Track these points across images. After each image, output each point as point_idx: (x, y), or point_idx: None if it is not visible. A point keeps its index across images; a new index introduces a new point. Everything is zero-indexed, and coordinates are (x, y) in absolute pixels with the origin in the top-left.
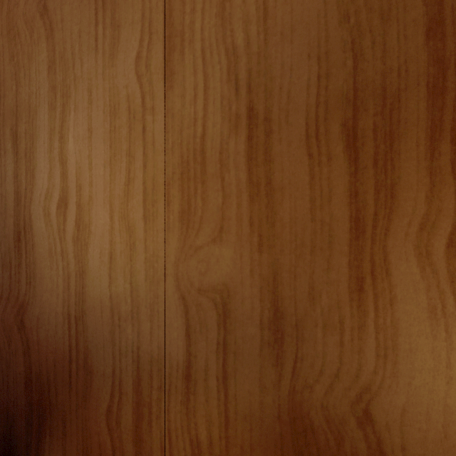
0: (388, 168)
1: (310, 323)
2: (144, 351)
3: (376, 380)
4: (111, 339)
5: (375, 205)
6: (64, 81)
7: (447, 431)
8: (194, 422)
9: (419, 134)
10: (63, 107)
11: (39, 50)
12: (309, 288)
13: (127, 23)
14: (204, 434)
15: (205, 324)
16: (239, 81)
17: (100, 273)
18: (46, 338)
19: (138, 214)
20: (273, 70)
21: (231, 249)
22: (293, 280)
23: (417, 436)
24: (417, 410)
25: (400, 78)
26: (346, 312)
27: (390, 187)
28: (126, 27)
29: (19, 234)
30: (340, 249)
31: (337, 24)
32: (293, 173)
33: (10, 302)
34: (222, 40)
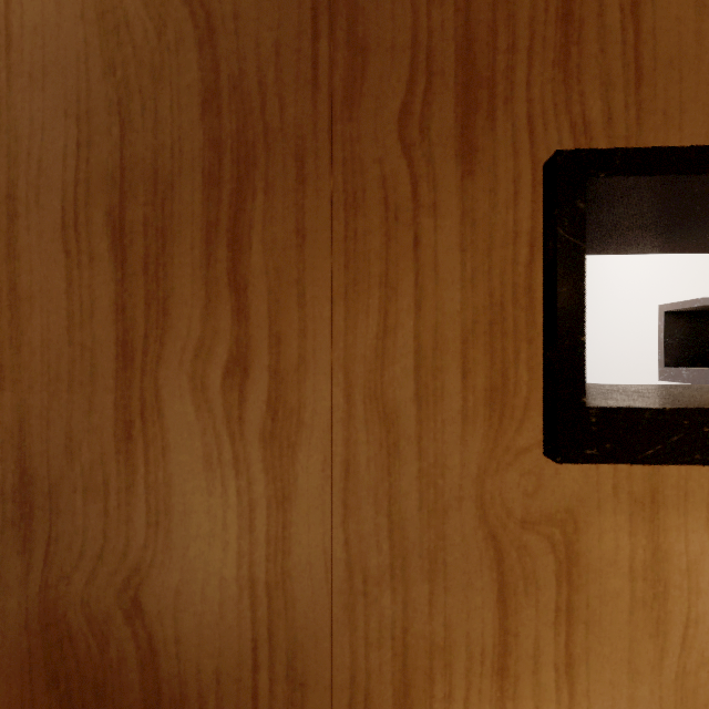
0: (161, 276)
1: (67, 487)
2: None
3: (147, 556)
4: None
5: (146, 324)
6: None
7: (223, 610)
8: None
9: (194, 234)
10: None
11: None
12: (66, 438)
13: None
14: None
15: None
16: None
17: None
18: None
19: None
20: (19, 126)
21: None
22: (46, 428)
23: (192, 622)
24: (193, 588)
25: (173, 158)
26: (112, 469)
27: (163, 301)
28: None
29: None
30: (104, 383)
31: (101, 75)
32: (46, 277)
33: None
34: None
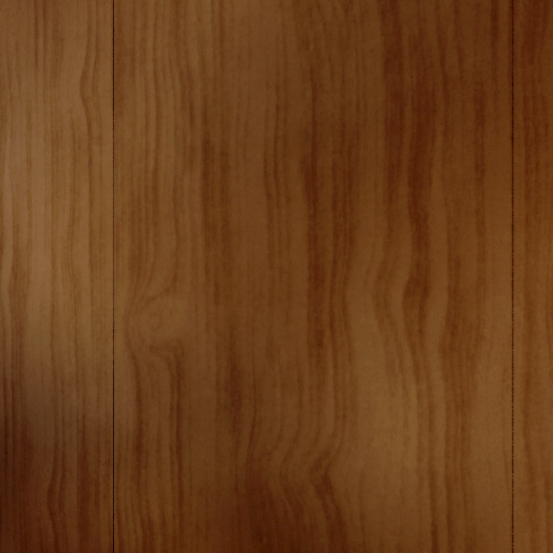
0: (347, 211)
1: (268, 382)
2: (90, 420)
3: (335, 443)
4: (53, 407)
5: (334, 251)
6: None
7: (404, 495)
8: (146, 499)
9: (377, 174)
10: None
11: None
12: (268, 343)
13: (71, 37)
14: (156, 513)
15: (158, 387)
16: (194, 110)
17: (40, 330)
18: None
19: (84, 260)
20: (230, 98)
21: (186, 300)
22: (251, 335)
23: (375, 502)
24: (376, 474)
25: (358, 112)
26: (305, 369)
27: (349, 232)
28: (70, 41)
29: None
30: (299, 299)
31: (296, 50)
32: (251, 215)
33: None
34: (176, 62)
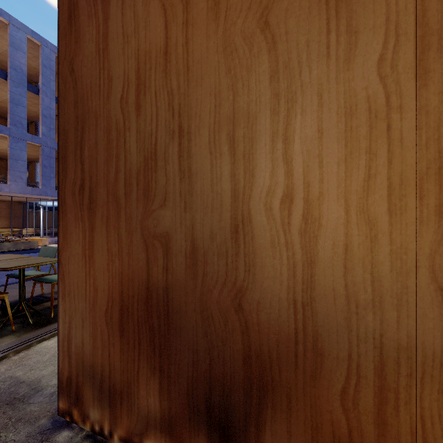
0: None
1: None
2: (388, 339)
3: None
4: (346, 325)
5: None
6: (289, 88)
7: None
8: None
9: None
10: (288, 112)
11: (259, 62)
12: None
13: (366, 29)
14: None
15: None
16: None
17: (332, 264)
18: (268, 321)
19: (381, 208)
20: None
21: None
22: None
23: None
24: None
25: None
26: None
27: None
28: (365, 32)
29: (236, 226)
30: None
31: None
32: None
33: (226, 287)
34: None
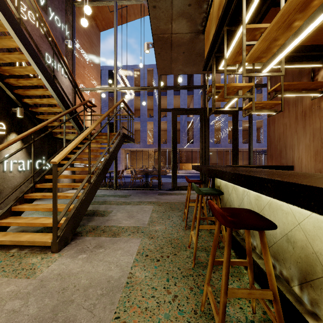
0: None
1: None
2: None
3: None
4: None
5: None
6: (299, 141)
7: None
8: None
9: None
10: (299, 145)
11: (295, 136)
12: None
13: (307, 133)
14: None
15: None
16: (322, 142)
17: (304, 167)
18: None
19: (309, 159)
20: None
21: (321, 164)
22: None
23: None
24: None
25: None
26: None
27: None
28: (307, 134)
29: (292, 162)
30: None
31: None
32: None
33: None
34: (320, 136)
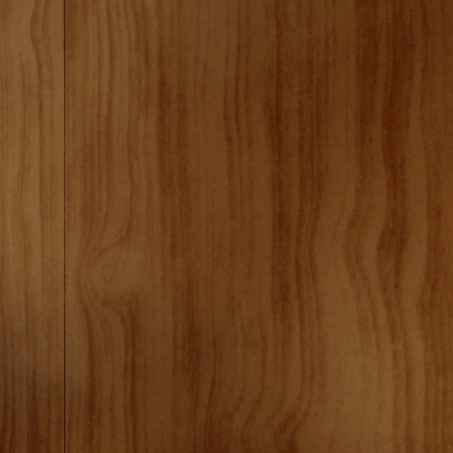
0: (315, 156)
1: (229, 339)
2: (41, 376)
3: (302, 406)
4: (2, 362)
5: (301, 199)
6: None
7: None
8: None
9: (348, 116)
10: None
11: None
12: (228, 298)
13: None
14: None
15: (111, 342)
16: (149, 50)
17: None
18: None
19: (34, 209)
20: (187, 37)
21: (141, 251)
22: (211, 288)
23: None
24: (347, 440)
25: (327, 49)
26: (269, 326)
27: (317, 178)
28: None
29: None
30: (262, 251)
31: None
32: (211, 161)
33: None
34: (130, 1)
